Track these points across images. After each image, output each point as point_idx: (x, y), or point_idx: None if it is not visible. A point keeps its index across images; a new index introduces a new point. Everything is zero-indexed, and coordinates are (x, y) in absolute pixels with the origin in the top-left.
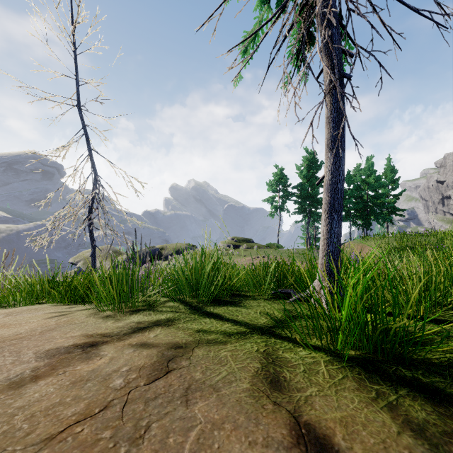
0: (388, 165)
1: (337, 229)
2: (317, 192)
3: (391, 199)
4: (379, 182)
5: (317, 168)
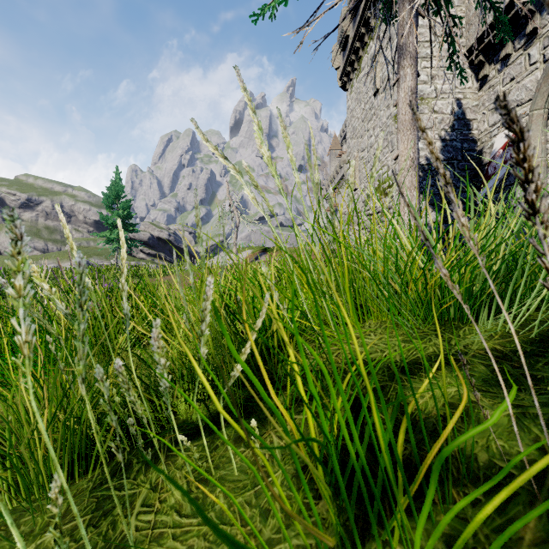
0: None
1: None
2: None
3: None
4: None
5: None
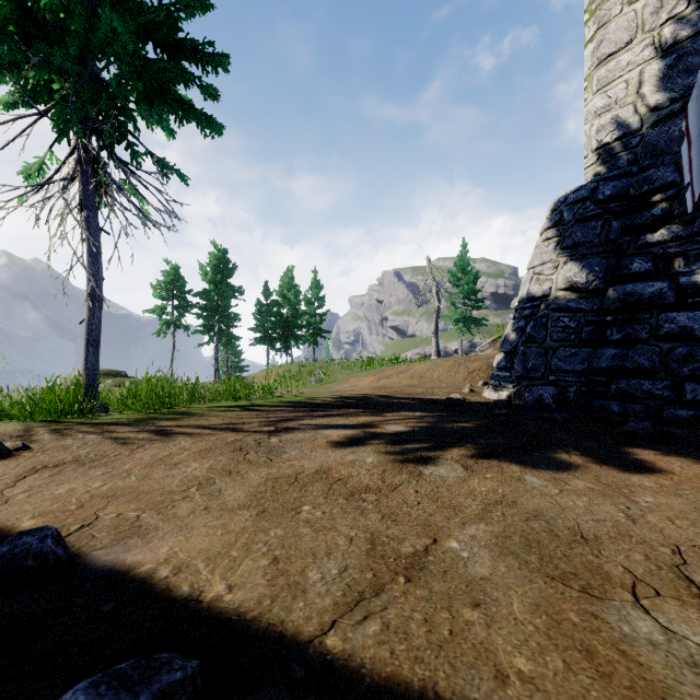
0: (314, 280)
1: (93, 358)
2: (228, 304)
3: (316, 320)
4: (298, 300)
5: (229, 272)
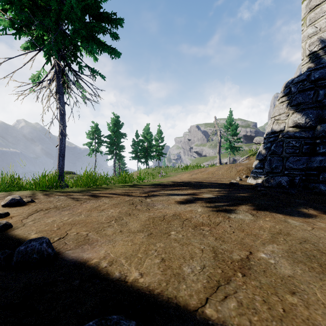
0: (159, 129)
1: (62, 162)
2: (120, 141)
3: (160, 148)
4: (151, 139)
5: (120, 126)
